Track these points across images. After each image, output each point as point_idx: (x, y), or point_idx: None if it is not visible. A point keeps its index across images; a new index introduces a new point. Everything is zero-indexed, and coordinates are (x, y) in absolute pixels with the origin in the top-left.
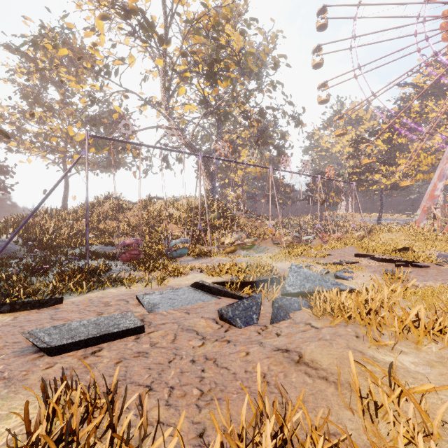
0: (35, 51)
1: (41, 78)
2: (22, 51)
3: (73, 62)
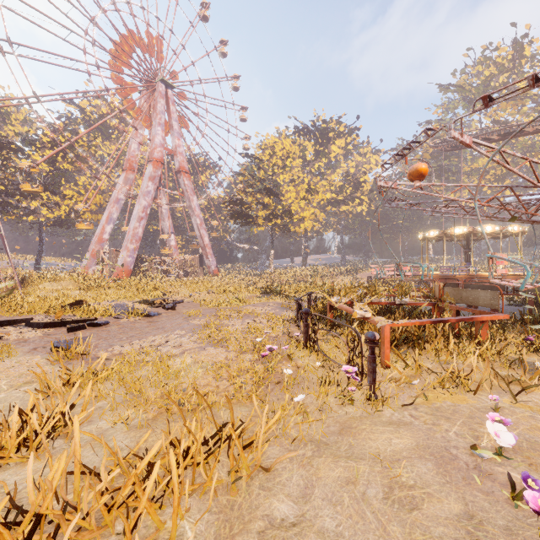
0: None
1: None
2: None
3: None
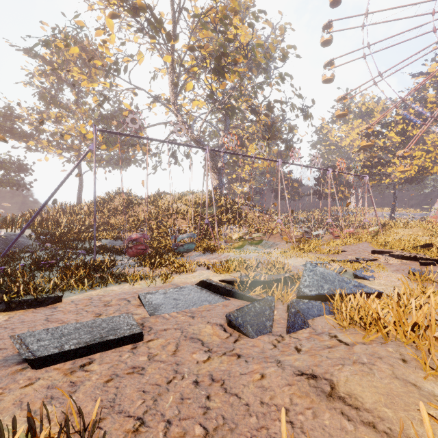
0: (51, 54)
1: (57, 80)
2: (39, 55)
3: (86, 64)
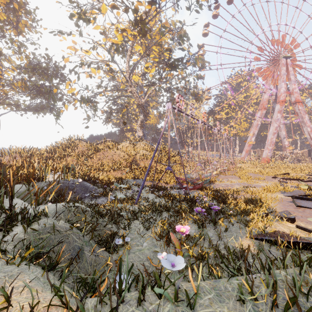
0: None
1: None
2: None
3: (15, 14)
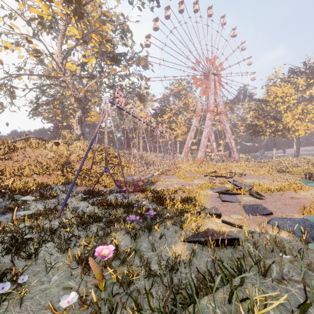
0: None
1: None
2: None
3: None
